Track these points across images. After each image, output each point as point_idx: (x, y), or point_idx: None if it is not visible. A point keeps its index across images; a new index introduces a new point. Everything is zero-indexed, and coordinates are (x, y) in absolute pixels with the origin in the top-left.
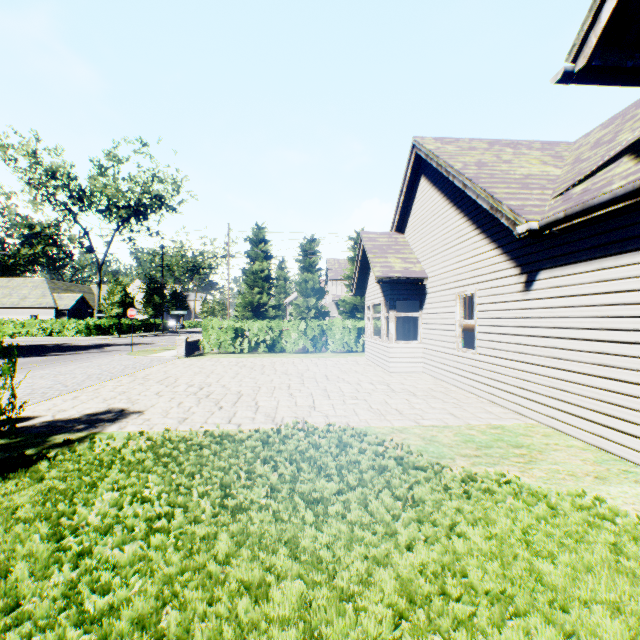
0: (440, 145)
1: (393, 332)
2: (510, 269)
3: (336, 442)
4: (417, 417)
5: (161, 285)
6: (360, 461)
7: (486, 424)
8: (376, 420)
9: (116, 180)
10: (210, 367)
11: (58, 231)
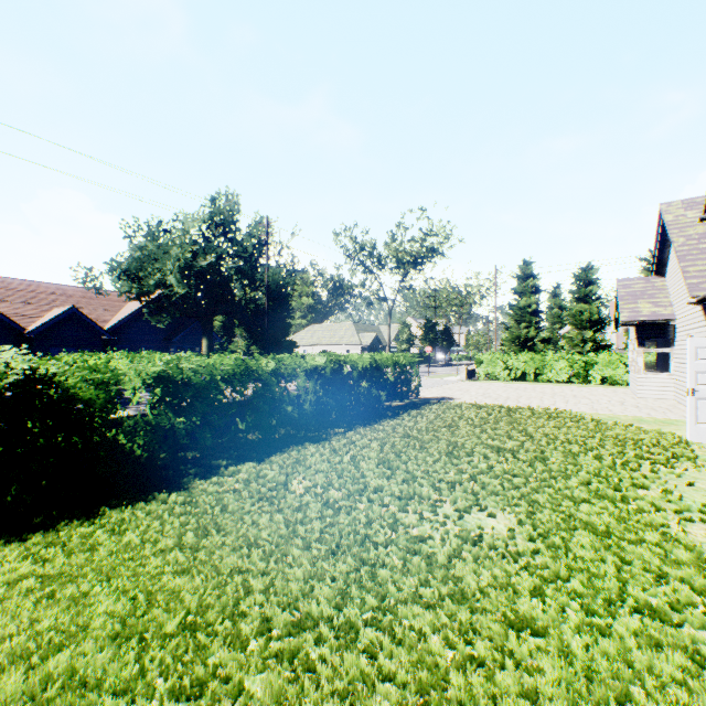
0: (682, 212)
1: (640, 365)
2: (703, 321)
3: (555, 411)
4: (619, 412)
5: (434, 323)
6: (563, 415)
7: (665, 418)
8: (588, 411)
9: (402, 243)
10: (486, 386)
11: (364, 288)
